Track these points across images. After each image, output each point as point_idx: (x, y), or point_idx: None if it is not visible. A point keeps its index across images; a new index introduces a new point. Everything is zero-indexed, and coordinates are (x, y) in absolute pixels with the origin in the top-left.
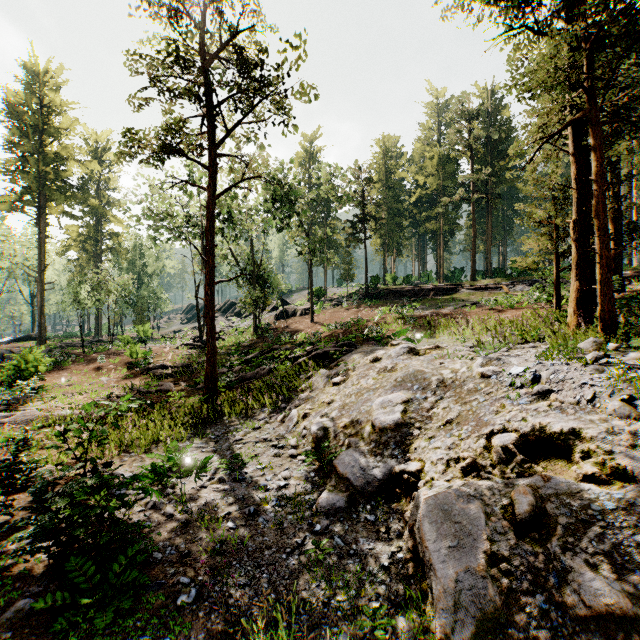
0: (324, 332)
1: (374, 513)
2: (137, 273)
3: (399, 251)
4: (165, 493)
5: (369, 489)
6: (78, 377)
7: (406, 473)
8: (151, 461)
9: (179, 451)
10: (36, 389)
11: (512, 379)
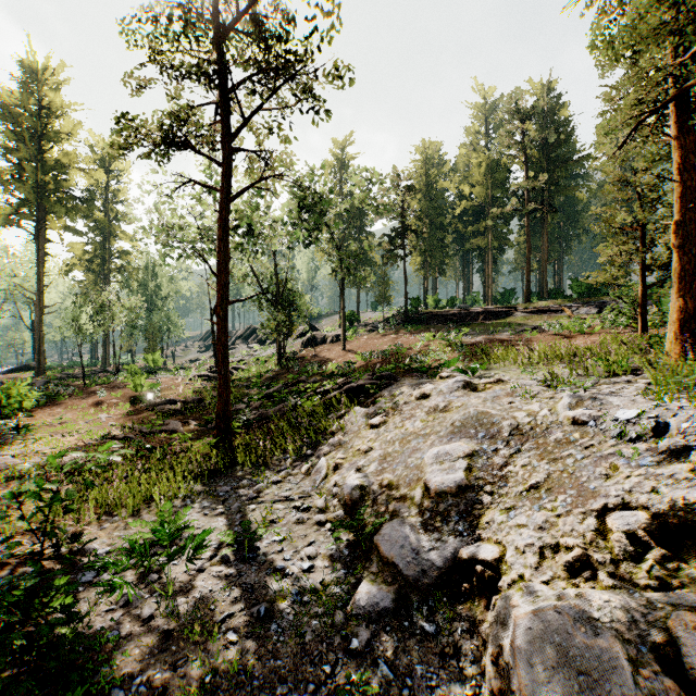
0: (358, 362)
1: (434, 620)
2: (149, 296)
3: (442, 270)
4: (147, 581)
5: (425, 581)
6: (73, 414)
7: (478, 562)
8: (138, 529)
9: (176, 514)
10: (20, 429)
11: (622, 428)
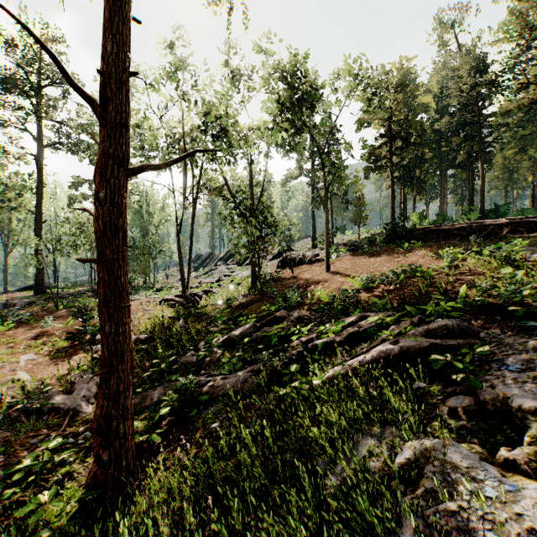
0: (354, 288)
1: None
2: (144, 223)
3: (421, 188)
4: None
5: None
6: None
7: None
8: None
9: None
10: None
11: None
